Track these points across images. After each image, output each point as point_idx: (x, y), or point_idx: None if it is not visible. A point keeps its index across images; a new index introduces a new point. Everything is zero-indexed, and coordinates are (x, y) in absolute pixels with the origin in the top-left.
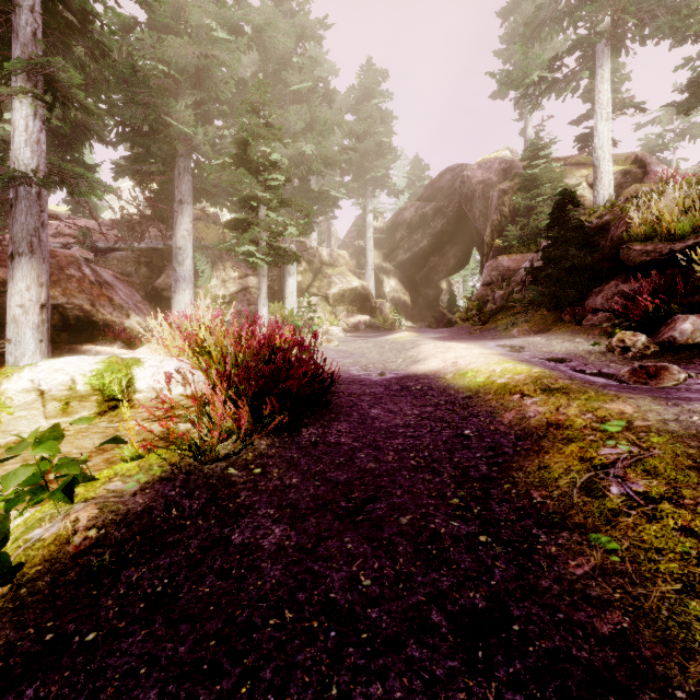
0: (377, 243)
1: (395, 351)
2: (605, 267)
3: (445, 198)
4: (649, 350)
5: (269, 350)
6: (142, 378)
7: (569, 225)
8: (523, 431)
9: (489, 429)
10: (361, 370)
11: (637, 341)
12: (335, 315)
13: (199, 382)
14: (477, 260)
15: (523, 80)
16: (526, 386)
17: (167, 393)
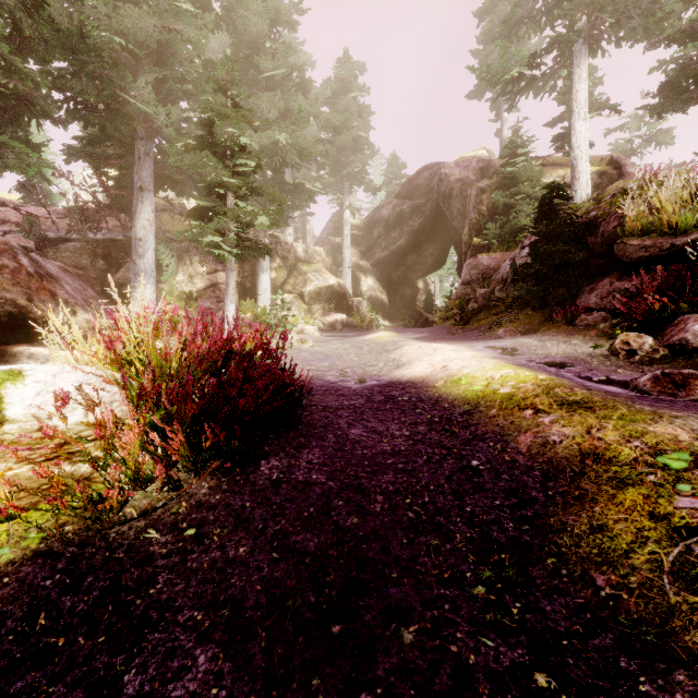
0: (354, 240)
1: (375, 353)
2: (595, 264)
3: (423, 196)
4: (658, 353)
5: (222, 355)
6: (18, 401)
7: (558, 220)
8: (550, 464)
9: (503, 459)
10: (338, 375)
11: (643, 344)
12: (310, 314)
13: (113, 402)
14: (453, 260)
15: (502, 76)
16: (538, 399)
17: (60, 421)
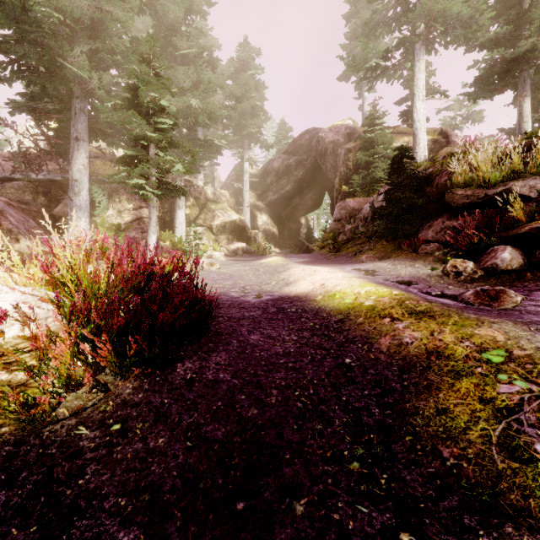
0: (252, 186)
1: (269, 274)
2: (431, 208)
3: (305, 153)
4: (476, 274)
5: (145, 277)
6: None
7: (405, 174)
8: (404, 360)
9: (369, 357)
10: (240, 291)
11: (467, 267)
12: (218, 242)
13: (48, 318)
14: (327, 203)
15: (364, 65)
16: (394, 310)
17: None
